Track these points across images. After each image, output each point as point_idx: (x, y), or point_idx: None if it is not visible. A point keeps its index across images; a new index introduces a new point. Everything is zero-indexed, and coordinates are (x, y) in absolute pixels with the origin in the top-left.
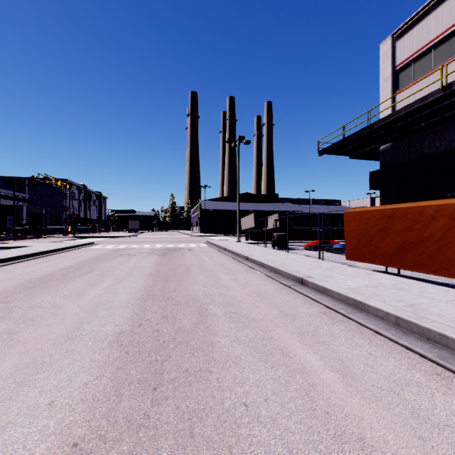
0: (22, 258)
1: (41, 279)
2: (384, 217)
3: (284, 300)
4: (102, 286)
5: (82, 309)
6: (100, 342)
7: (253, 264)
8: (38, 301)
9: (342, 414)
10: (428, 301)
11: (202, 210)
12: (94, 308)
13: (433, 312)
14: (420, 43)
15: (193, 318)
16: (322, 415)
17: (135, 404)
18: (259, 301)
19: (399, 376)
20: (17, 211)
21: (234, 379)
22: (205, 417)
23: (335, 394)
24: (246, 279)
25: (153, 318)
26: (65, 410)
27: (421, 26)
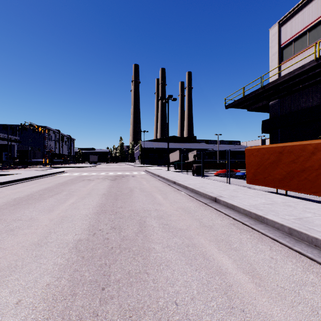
0: (11, 182)
1: (23, 198)
2: (276, 152)
3: (202, 214)
4: (67, 204)
5: (51, 221)
6: (62, 248)
7: (179, 187)
8: (19, 215)
9: (255, 312)
10: (311, 215)
11: (142, 148)
12: (61, 221)
13: (317, 224)
14: (299, 27)
15: (134, 229)
16: (239, 313)
17: (86, 302)
18: (184, 214)
19: (297, 277)
20: (10, 149)
21: (167, 280)
22: (143, 315)
23: (248, 294)
24: (174, 198)
25: (104, 228)
26: (28, 309)
27: (300, 16)
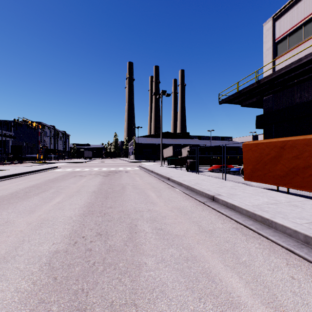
0: None
1: (6, 197)
2: (276, 147)
3: (200, 215)
4: (52, 203)
5: (28, 226)
6: (32, 264)
7: (173, 183)
8: None
9: None
10: None
11: (136, 143)
12: (39, 225)
13: None
14: (293, 22)
15: (123, 235)
16: None
17: None
18: (180, 216)
19: None
20: (5, 144)
21: None
22: None
23: None
24: (168, 196)
25: (88, 235)
26: None
27: (294, 10)
